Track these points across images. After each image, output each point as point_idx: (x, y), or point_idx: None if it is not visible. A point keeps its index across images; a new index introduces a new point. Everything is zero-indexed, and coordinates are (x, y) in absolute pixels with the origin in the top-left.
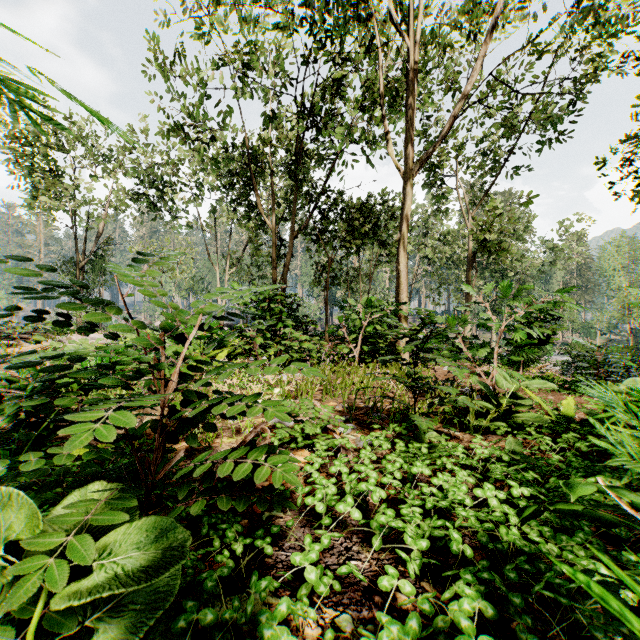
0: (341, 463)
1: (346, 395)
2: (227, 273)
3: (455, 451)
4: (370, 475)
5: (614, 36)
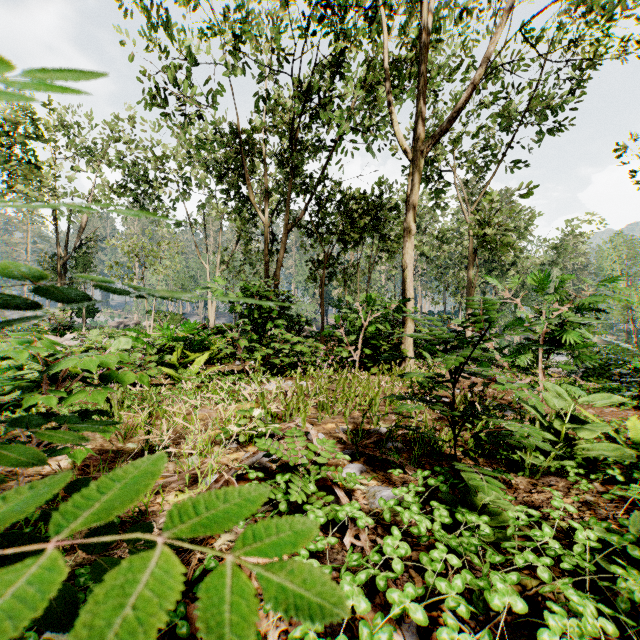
0: (354, 584)
1: (348, 413)
2: (218, 271)
3: (542, 537)
4: (411, 615)
5: (629, 17)
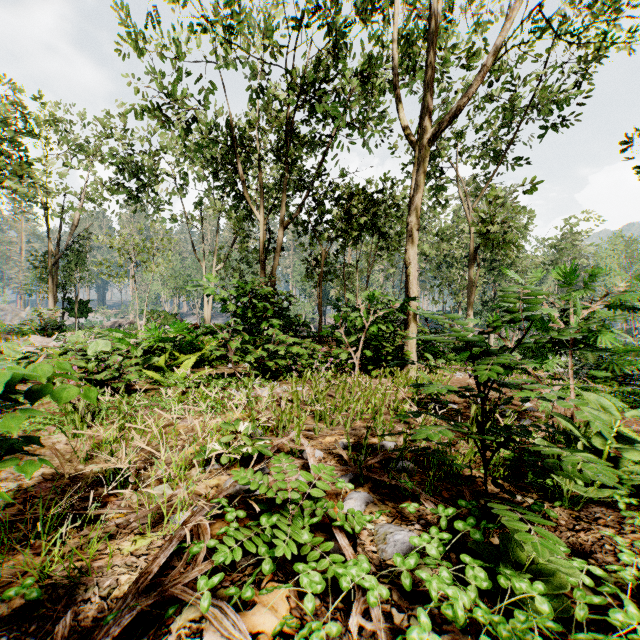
0: None
1: (348, 423)
2: (214, 270)
3: (630, 623)
4: None
5: (635, 8)
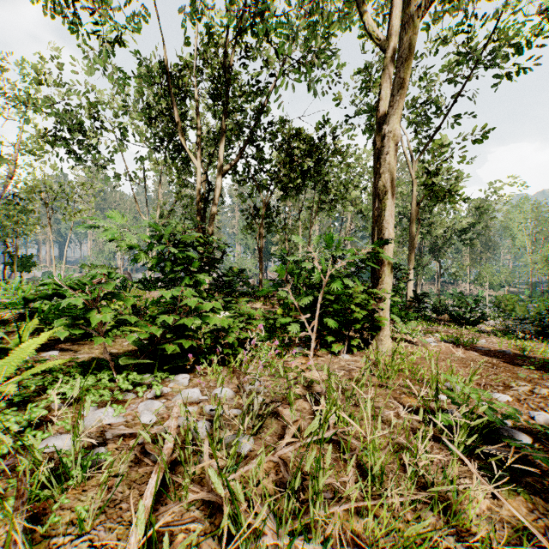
0: None
1: None
2: None
3: None
4: None
5: None
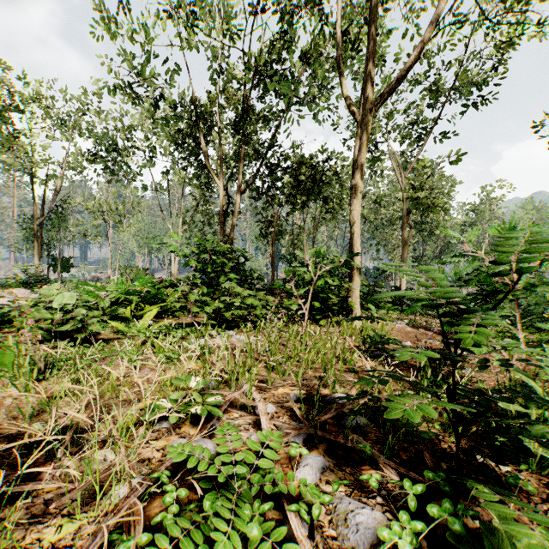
0: None
1: (300, 374)
2: (180, 230)
3: None
4: None
5: None
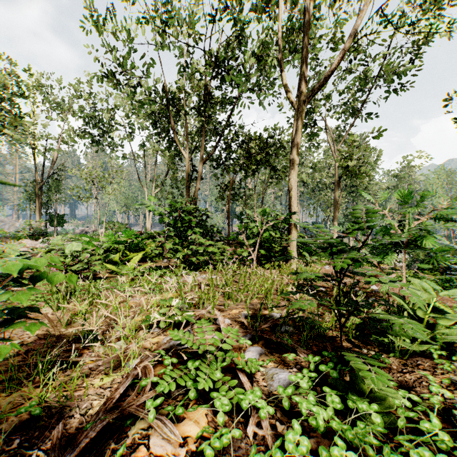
0: None
1: (248, 300)
2: (153, 192)
3: (433, 429)
4: None
5: (452, 7)
